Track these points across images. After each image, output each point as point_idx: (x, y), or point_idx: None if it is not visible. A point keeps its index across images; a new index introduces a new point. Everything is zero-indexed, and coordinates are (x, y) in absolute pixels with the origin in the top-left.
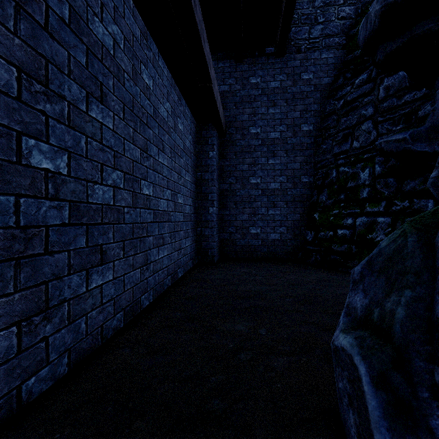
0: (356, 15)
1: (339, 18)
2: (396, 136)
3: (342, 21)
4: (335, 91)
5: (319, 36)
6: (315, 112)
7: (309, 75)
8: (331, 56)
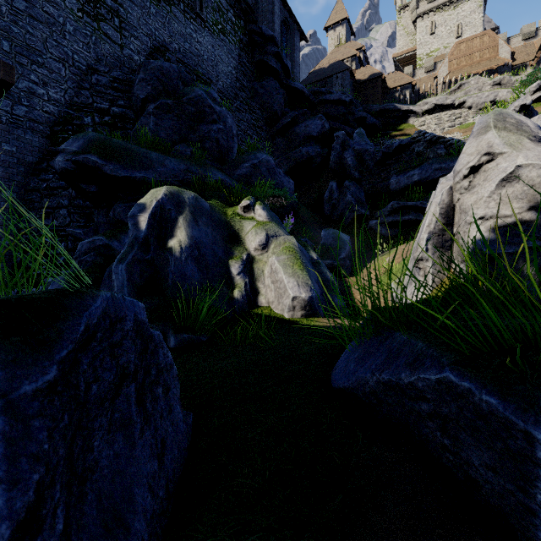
0: (60, 116)
1: (44, 110)
2: (77, 230)
3: (47, 115)
4: (39, 171)
5: (23, 116)
6: (19, 183)
7: (12, 148)
8: (36, 140)
